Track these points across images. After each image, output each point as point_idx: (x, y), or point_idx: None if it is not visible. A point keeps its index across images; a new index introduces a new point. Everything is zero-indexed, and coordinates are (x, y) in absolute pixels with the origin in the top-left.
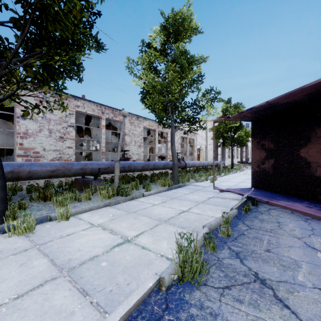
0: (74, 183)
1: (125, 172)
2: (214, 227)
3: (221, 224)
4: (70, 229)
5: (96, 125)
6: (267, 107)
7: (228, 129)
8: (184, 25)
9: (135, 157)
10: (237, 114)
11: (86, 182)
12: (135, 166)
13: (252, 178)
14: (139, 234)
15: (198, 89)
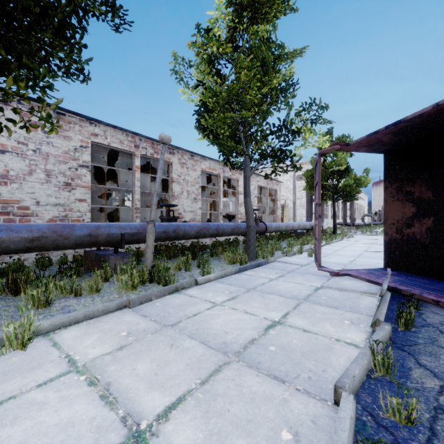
0: (84, 258)
1: (169, 240)
2: (359, 383)
3: (370, 369)
4: (14, 381)
5: (130, 169)
6: (430, 119)
7: (329, 174)
8: None
9: (188, 217)
10: (365, 136)
11: (100, 258)
12: (185, 230)
13: (386, 251)
14: (171, 405)
15: (289, 105)
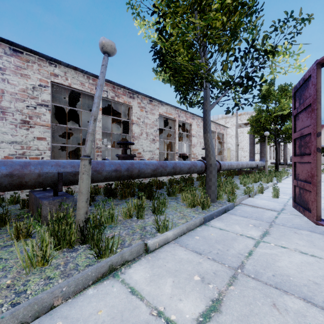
0: (28, 199)
1: (122, 179)
2: None
3: None
4: None
5: None
6: None
7: (272, 118)
8: None
9: (147, 156)
10: None
11: (36, 201)
12: (140, 168)
13: None
14: None
15: (252, 33)
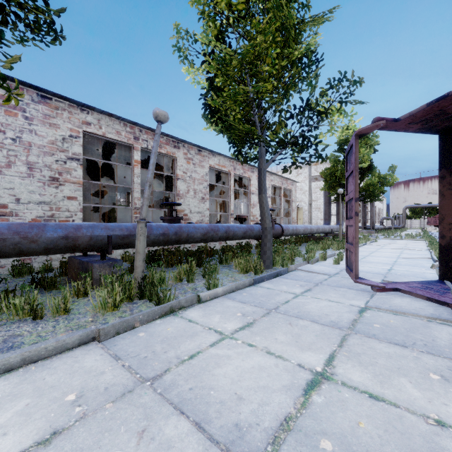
0: (68, 265)
1: (169, 244)
2: None
3: None
4: None
5: None
6: None
7: None
8: None
9: (195, 218)
10: (425, 105)
11: (83, 266)
12: (189, 232)
13: (442, 259)
14: None
15: (311, 85)
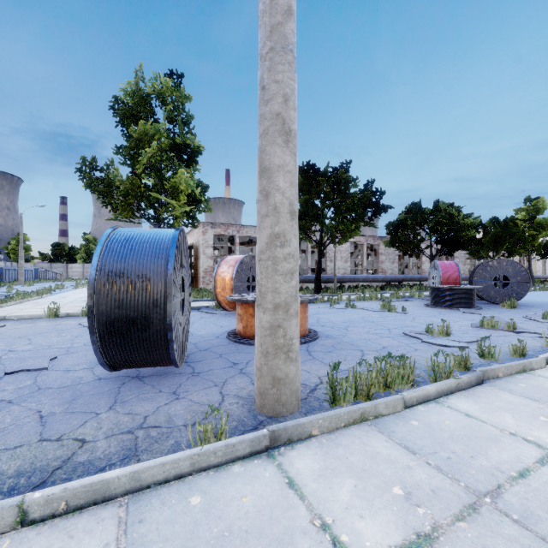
0: None
1: None
2: None
3: None
4: None
5: None
6: None
7: None
8: (539, 211)
9: None
10: None
11: None
12: None
13: None
14: None
15: (547, 236)
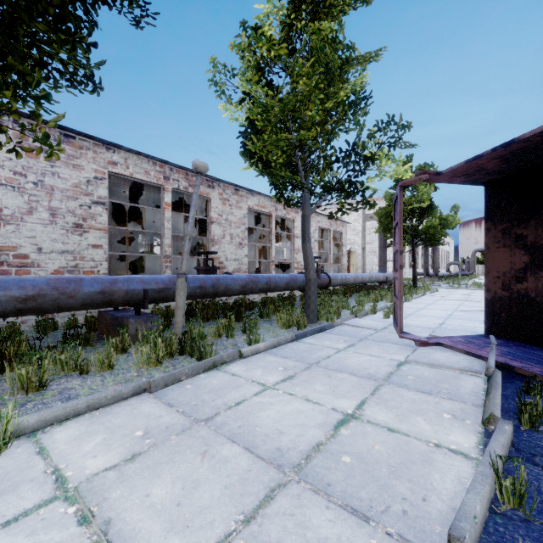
0: (98, 321)
1: (206, 297)
2: (481, 526)
3: (492, 497)
4: None
5: (159, 206)
6: None
7: (407, 212)
8: None
9: (232, 266)
10: (463, 162)
11: (117, 321)
12: (227, 284)
13: (488, 313)
14: None
15: (359, 125)
